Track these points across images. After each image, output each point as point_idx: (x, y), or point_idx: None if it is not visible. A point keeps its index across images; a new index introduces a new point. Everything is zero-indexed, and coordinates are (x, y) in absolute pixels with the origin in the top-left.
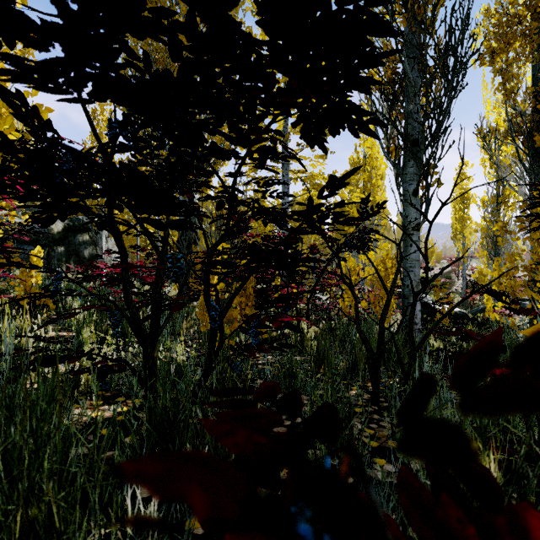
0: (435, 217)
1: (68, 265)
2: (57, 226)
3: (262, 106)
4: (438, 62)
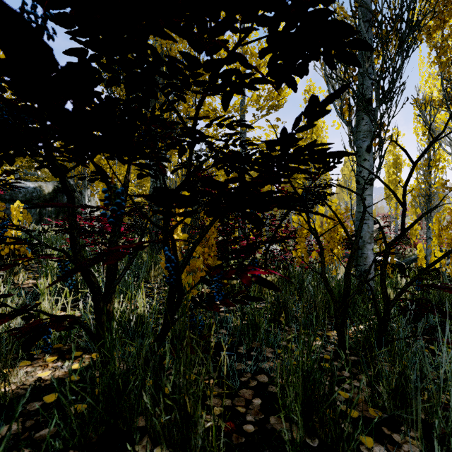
0: (422, 156)
1: (47, 218)
2: (48, 188)
3: (228, 12)
4: (392, 23)
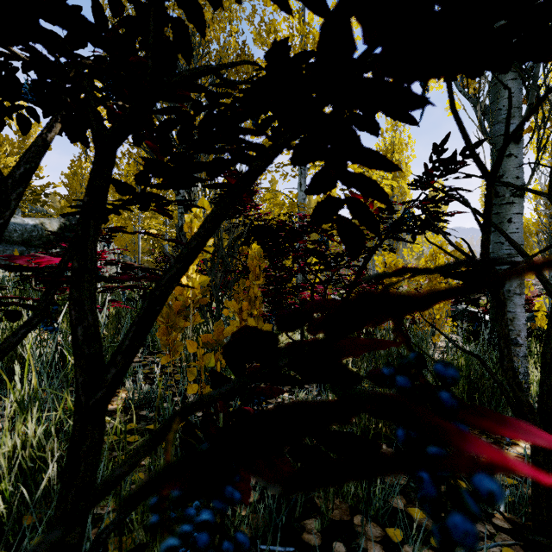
0: None
1: None
2: (52, 225)
3: None
4: None
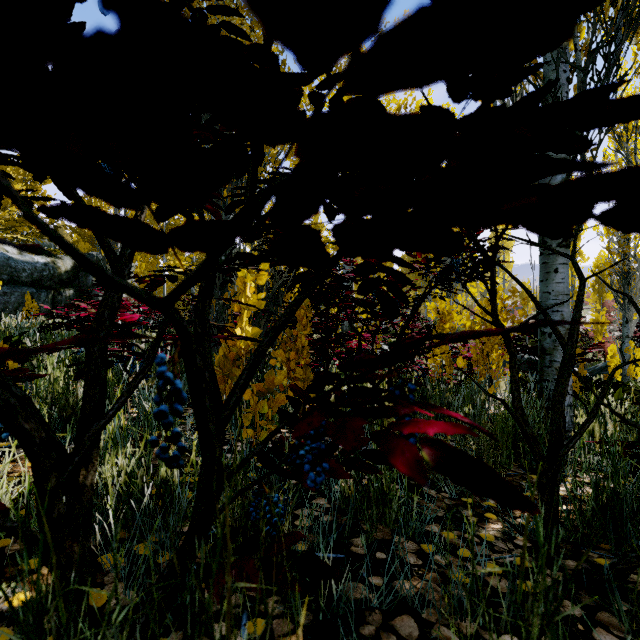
0: None
1: (43, 305)
2: (65, 264)
3: None
4: None
